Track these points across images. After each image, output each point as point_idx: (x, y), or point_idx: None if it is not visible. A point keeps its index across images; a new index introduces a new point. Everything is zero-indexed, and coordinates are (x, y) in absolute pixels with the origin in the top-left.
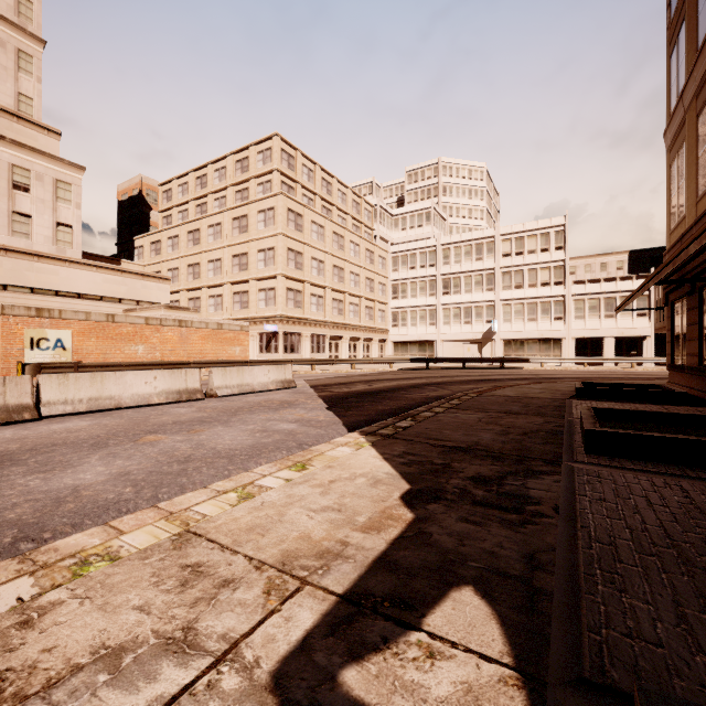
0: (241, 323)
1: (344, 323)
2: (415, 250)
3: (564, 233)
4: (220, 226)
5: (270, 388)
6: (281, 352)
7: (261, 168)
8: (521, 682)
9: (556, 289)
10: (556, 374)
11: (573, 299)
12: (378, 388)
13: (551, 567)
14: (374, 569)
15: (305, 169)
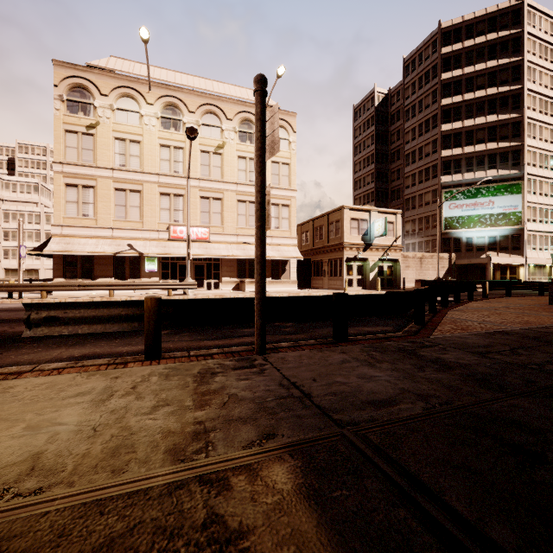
0: None
1: None
2: (24, 212)
3: None
4: None
5: None
6: None
7: None
8: None
9: None
10: None
11: None
12: None
13: None
14: None
15: None
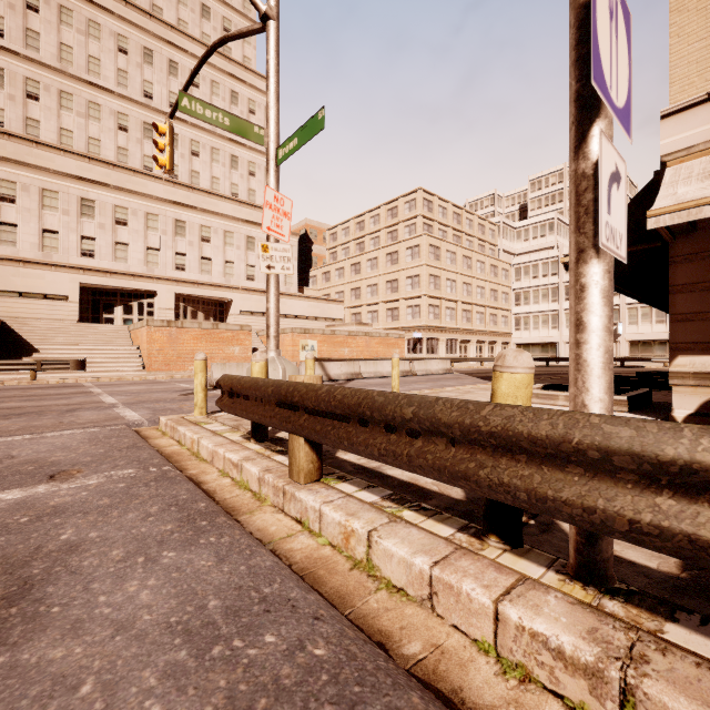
0: (399, 333)
1: (472, 329)
2: (537, 261)
3: None
4: (376, 260)
5: (440, 373)
6: (425, 353)
7: (408, 214)
8: None
9: None
10: None
11: None
12: None
13: None
14: None
15: (440, 209)
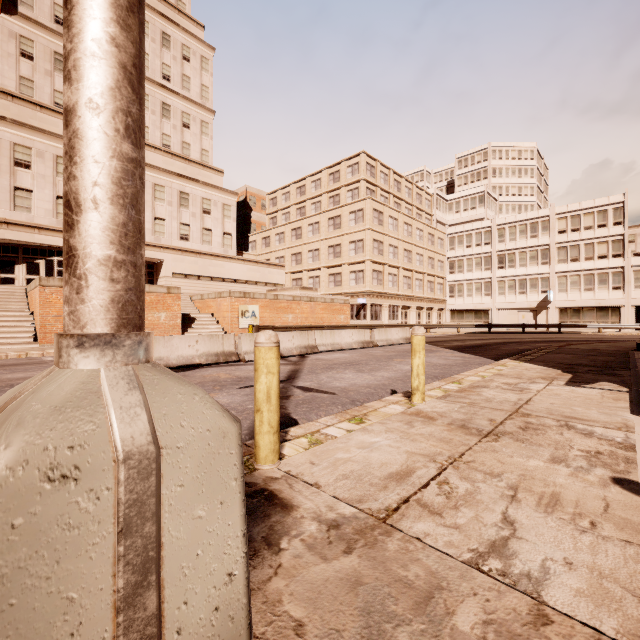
0: (344, 298)
1: (412, 296)
2: (470, 231)
3: (623, 209)
4: (318, 224)
5: (401, 343)
6: (369, 319)
7: (350, 178)
8: (625, 387)
9: (614, 261)
10: (616, 338)
11: (632, 270)
12: (473, 344)
13: (629, 381)
14: (571, 379)
15: (382, 174)
